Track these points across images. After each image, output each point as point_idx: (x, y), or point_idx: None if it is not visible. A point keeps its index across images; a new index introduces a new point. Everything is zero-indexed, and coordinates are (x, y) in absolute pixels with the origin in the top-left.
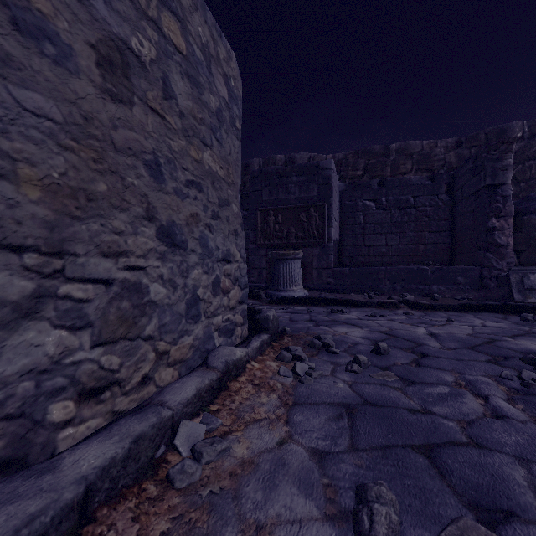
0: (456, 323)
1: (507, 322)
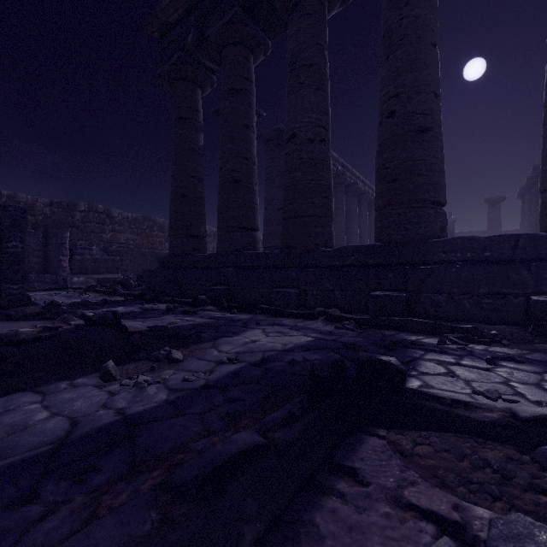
0: (43, 293)
1: (60, 292)
